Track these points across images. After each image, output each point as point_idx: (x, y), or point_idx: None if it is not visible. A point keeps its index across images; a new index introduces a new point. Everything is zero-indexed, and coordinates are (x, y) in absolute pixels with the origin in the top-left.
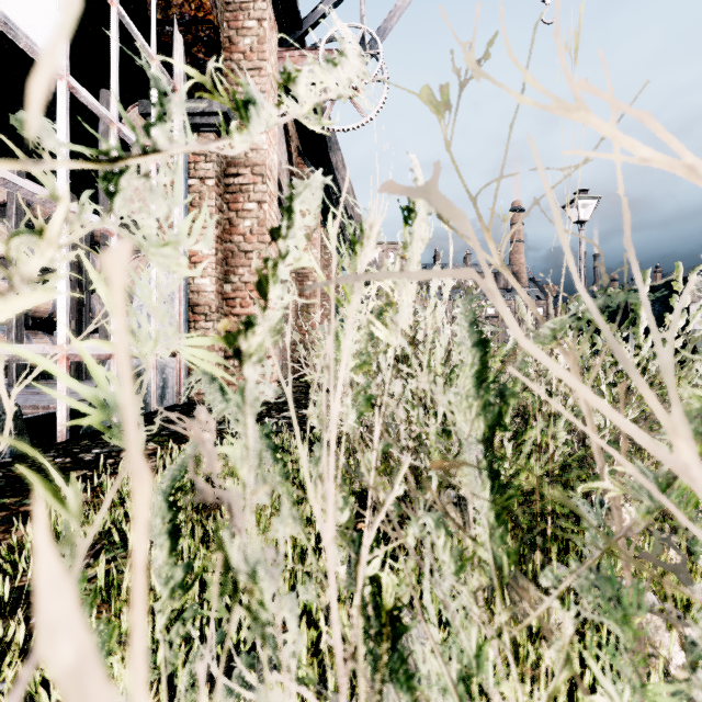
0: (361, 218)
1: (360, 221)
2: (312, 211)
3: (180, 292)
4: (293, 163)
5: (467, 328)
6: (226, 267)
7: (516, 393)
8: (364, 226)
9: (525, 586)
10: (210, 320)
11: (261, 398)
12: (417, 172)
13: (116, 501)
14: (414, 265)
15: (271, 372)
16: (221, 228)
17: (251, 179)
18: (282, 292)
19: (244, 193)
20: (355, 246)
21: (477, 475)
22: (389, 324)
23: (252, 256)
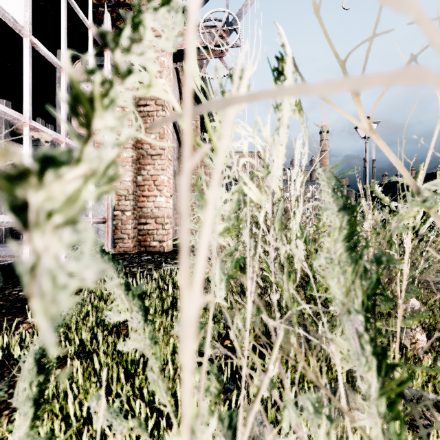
0: None
1: None
2: (170, 35)
3: None
4: (183, 100)
5: (331, 193)
6: (139, 165)
7: (394, 258)
8: (234, 74)
9: (353, 397)
10: (128, 200)
11: (71, 284)
12: (284, 39)
13: None
14: (283, 128)
15: (168, 233)
16: (135, 140)
17: (155, 108)
18: (118, 123)
19: (150, 117)
20: (224, 93)
21: (359, 351)
22: (261, 184)
23: (156, 158)
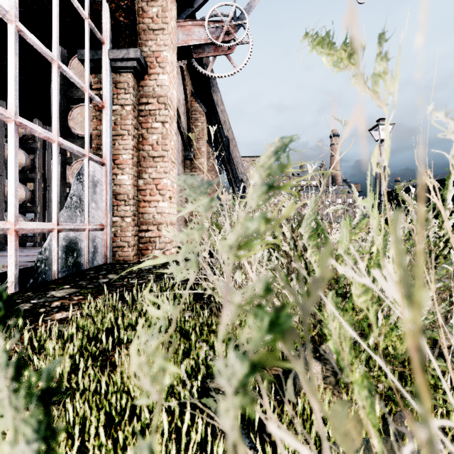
0: (233, 138)
1: (233, 139)
2: None
3: (106, 185)
4: (188, 101)
5: None
6: (140, 167)
7: None
8: None
9: None
10: (128, 205)
11: None
12: None
13: (30, 351)
14: None
15: (171, 241)
16: (136, 140)
17: (157, 106)
18: None
19: (152, 116)
20: None
21: None
22: None
23: (158, 160)
